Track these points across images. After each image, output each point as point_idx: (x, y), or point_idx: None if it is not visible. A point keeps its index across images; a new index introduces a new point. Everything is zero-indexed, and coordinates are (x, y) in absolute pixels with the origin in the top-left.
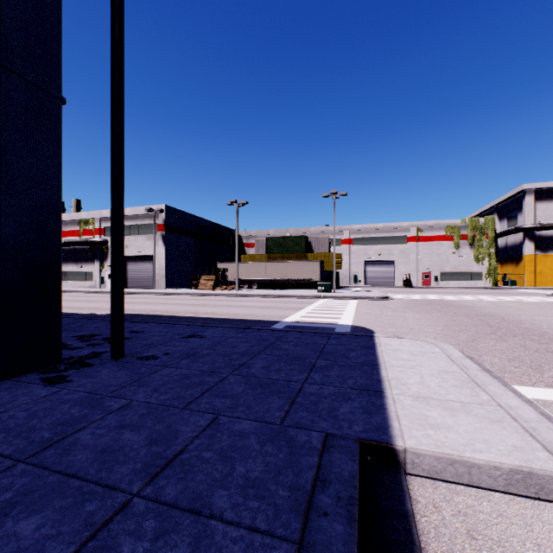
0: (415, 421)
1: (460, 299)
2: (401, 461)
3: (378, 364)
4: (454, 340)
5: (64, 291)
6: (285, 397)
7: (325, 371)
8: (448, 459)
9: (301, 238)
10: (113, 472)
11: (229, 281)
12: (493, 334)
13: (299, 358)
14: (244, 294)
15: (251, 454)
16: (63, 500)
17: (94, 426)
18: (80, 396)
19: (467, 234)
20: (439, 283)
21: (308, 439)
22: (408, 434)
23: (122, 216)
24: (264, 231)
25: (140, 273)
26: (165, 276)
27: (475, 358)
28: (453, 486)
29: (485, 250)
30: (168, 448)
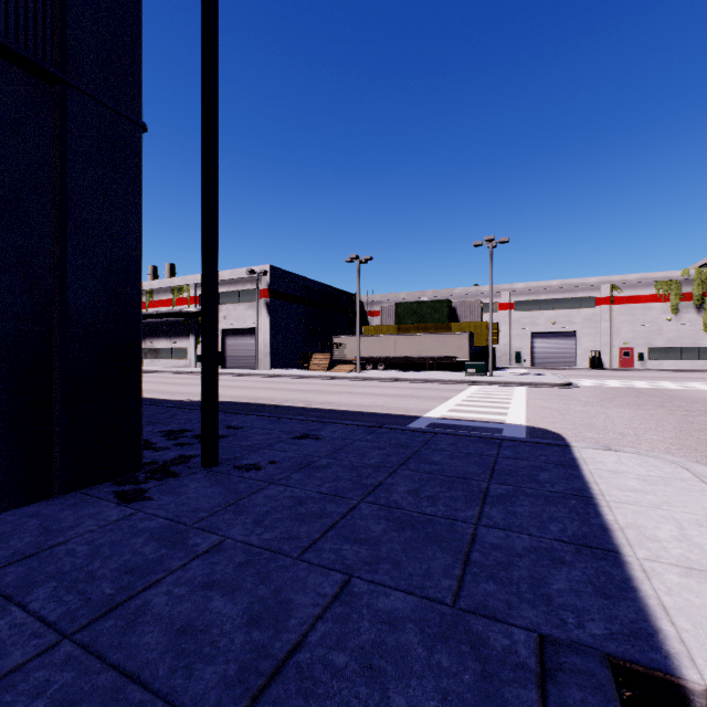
0: (703, 623)
1: (686, 388)
2: None
3: (593, 496)
4: (704, 457)
5: (156, 371)
6: (452, 549)
7: (507, 505)
8: None
9: (443, 303)
10: (193, 677)
11: (348, 360)
12: None
13: (461, 478)
14: (367, 377)
15: (412, 668)
16: None
17: (172, 580)
18: (159, 524)
19: (691, 292)
20: (646, 364)
21: (509, 644)
22: (701, 654)
23: (215, 276)
24: (393, 294)
25: (240, 350)
26: (269, 353)
27: None
28: None
29: None
30: (276, 635)
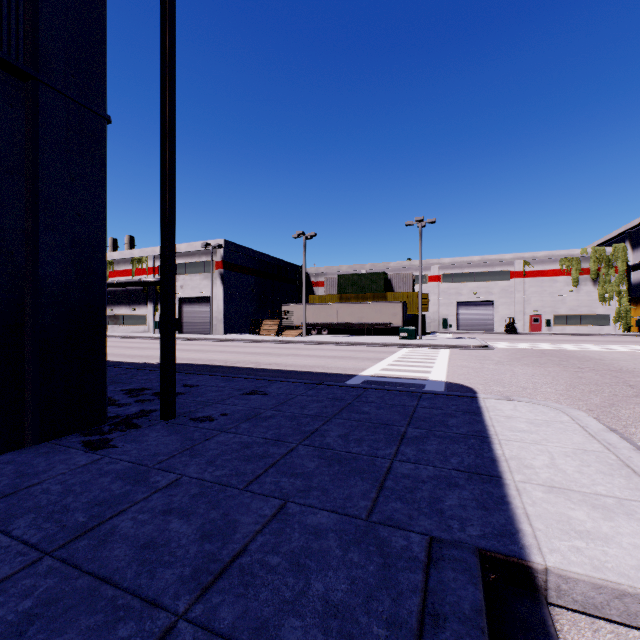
0: (553, 524)
1: (582, 349)
2: (540, 585)
3: (489, 436)
4: (585, 405)
5: (116, 337)
6: (371, 478)
7: (419, 445)
8: (614, 589)
9: (380, 275)
10: (155, 578)
11: (295, 325)
12: (638, 397)
13: (384, 424)
14: (312, 341)
15: (330, 564)
16: (91, 617)
17: (136, 509)
18: (123, 466)
19: (588, 267)
20: (552, 329)
21: (407, 544)
22: (547, 544)
23: (173, 252)
24: (336, 267)
25: (196, 316)
26: (223, 319)
27: (618, 430)
28: (622, 629)
29: (613, 287)
30: (223, 546)
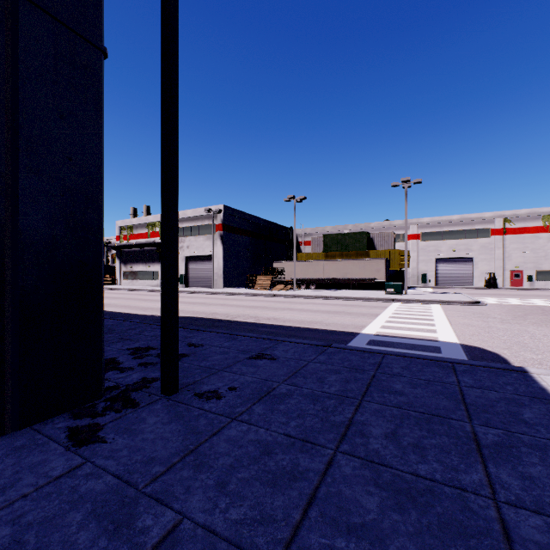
0: None
1: None
2: None
3: None
4: None
5: (134, 290)
6: None
7: (514, 463)
8: None
9: (363, 235)
10: None
11: (285, 280)
12: None
13: (436, 416)
14: (303, 295)
15: None
16: None
17: None
18: (105, 486)
19: None
20: (534, 284)
21: None
22: None
23: (175, 201)
24: (320, 228)
25: (200, 272)
26: (223, 275)
27: None
28: None
29: None
30: None
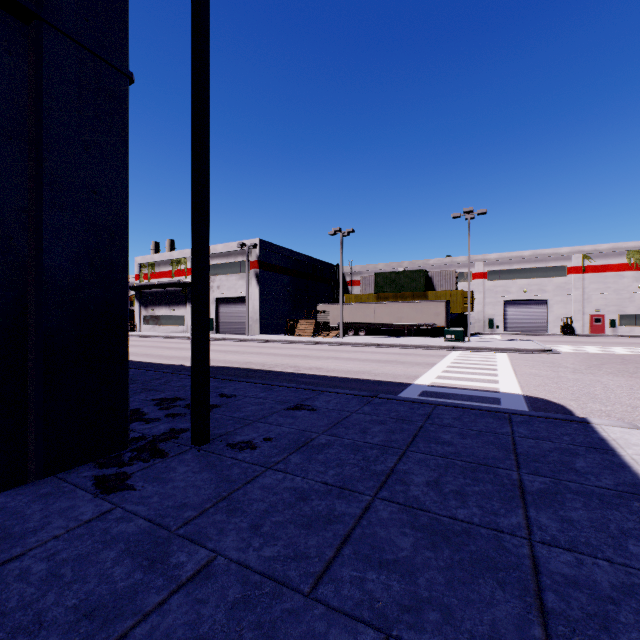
0: None
1: None
2: None
3: None
4: None
5: (156, 336)
6: (514, 584)
7: (556, 508)
8: None
9: (420, 273)
10: None
11: (330, 326)
12: None
13: (483, 465)
14: (350, 342)
15: None
16: None
17: (143, 633)
18: (137, 528)
19: None
20: (617, 330)
21: None
22: None
23: (206, 237)
24: (371, 265)
25: (232, 317)
26: (259, 320)
27: None
28: None
29: None
30: None
